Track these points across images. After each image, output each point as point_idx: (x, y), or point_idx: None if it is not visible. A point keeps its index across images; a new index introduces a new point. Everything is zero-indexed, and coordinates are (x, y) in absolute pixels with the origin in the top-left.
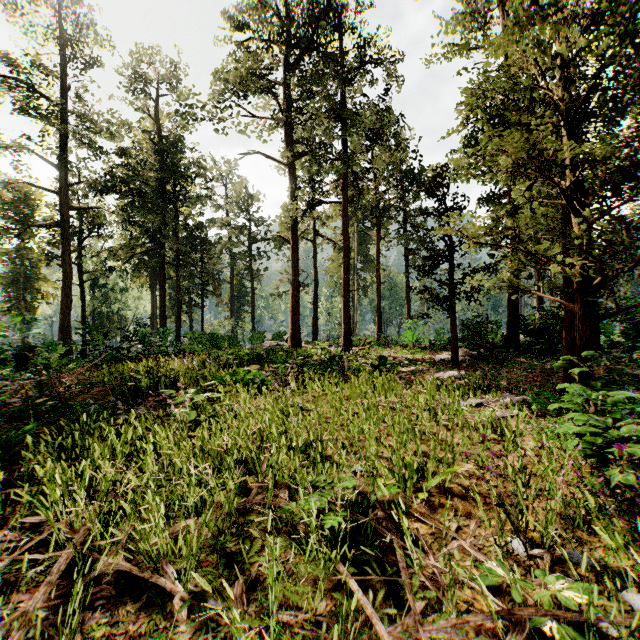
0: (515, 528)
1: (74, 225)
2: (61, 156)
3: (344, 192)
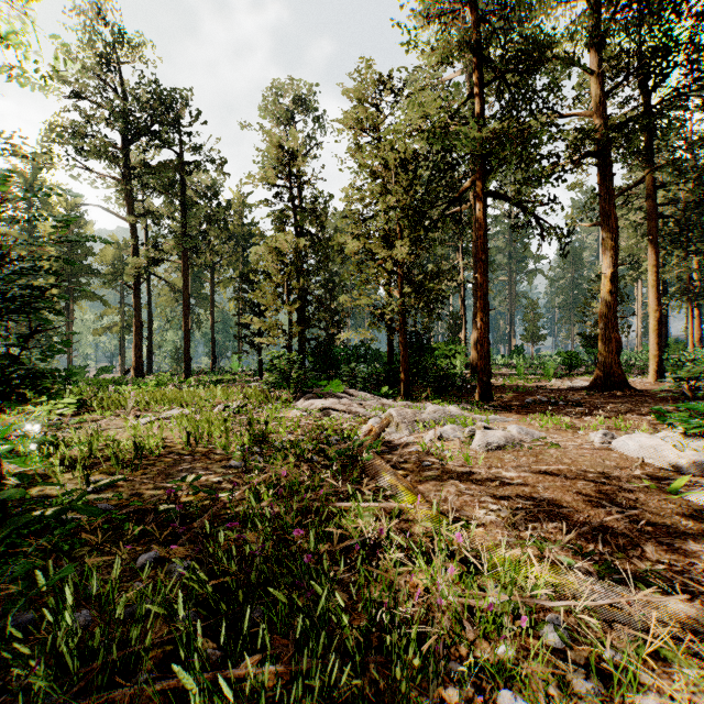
0: (245, 397)
1: None
2: None
3: (186, 256)
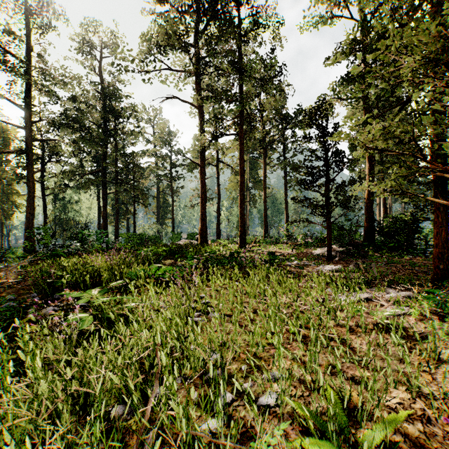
0: None
1: (37, 153)
2: (27, 100)
3: (240, 126)
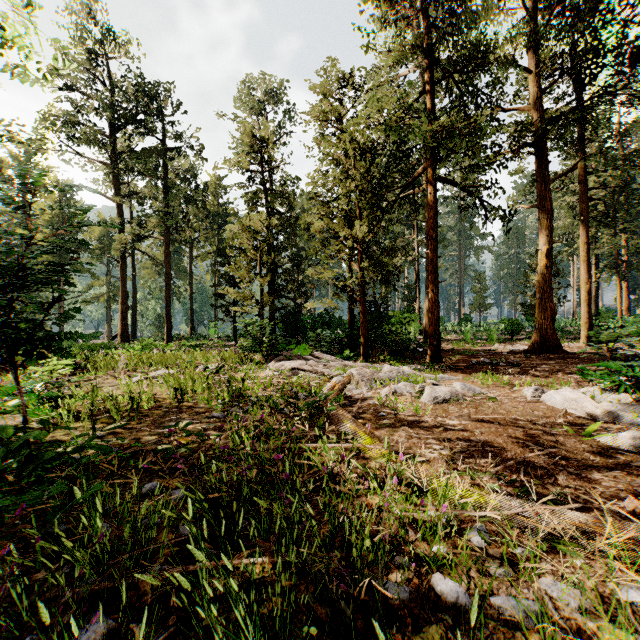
0: (222, 360)
1: None
2: None
3: (167, 233)
